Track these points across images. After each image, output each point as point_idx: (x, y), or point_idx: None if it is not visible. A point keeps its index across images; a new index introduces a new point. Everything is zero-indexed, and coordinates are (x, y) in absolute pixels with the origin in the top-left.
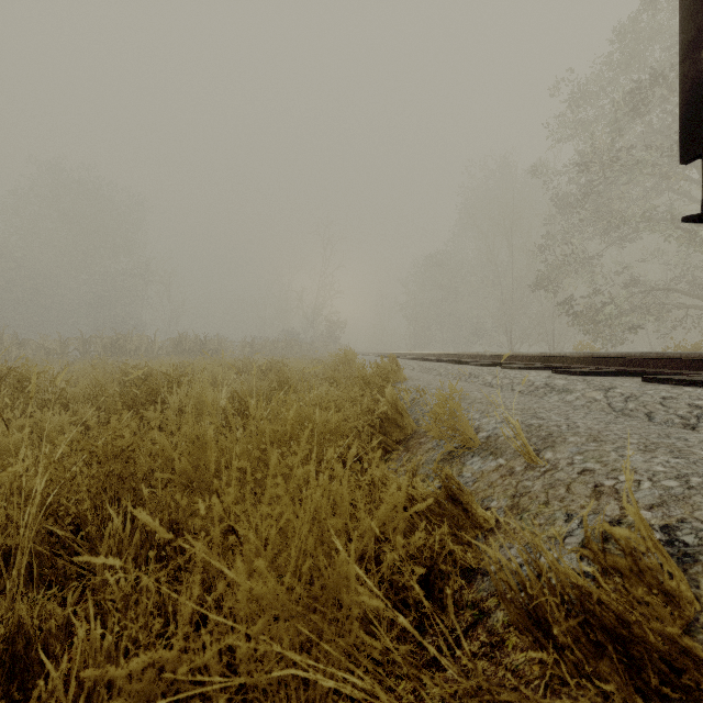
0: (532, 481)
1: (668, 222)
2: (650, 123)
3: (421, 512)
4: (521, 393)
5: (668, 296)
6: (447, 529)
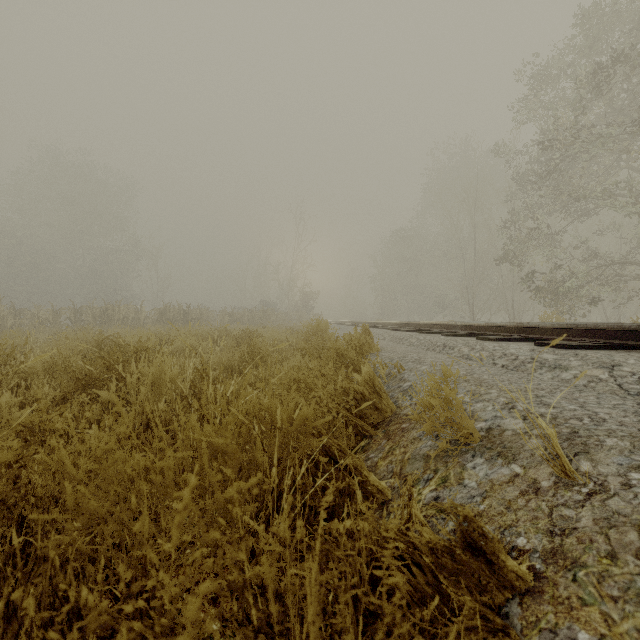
0: (573, 509)
1: (628, 196)
2: (611, 101)
3: (426, 567)
4: (505, 368)
5: (624, 267)
6: (472, 607)
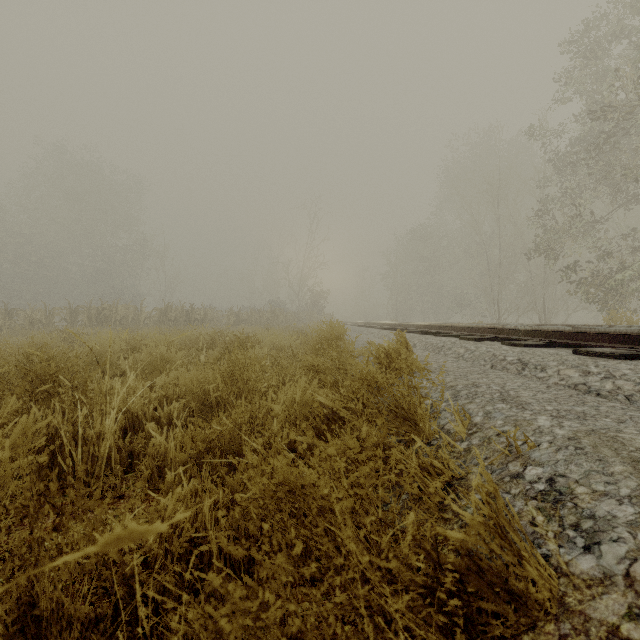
0: None
1: None
2: None
3: None
4: None
5: None
6: None
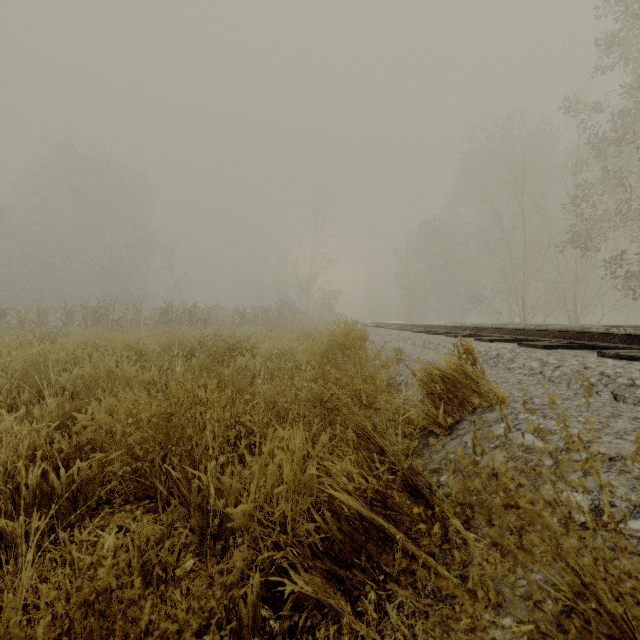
0: None
1: None
2: None
3: None
4: None
5: None
6: None
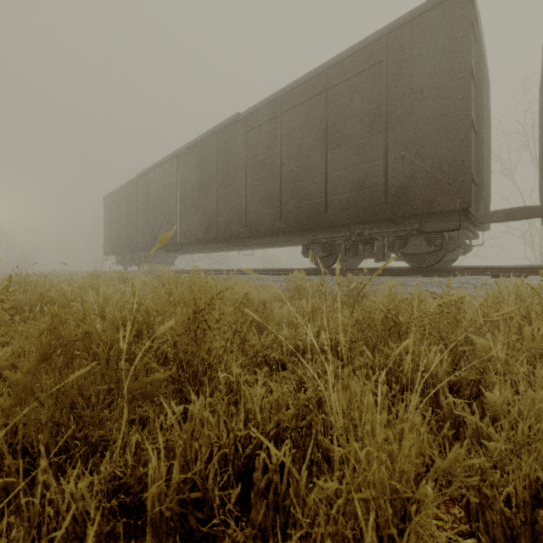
0: None
1: None
2: None
3: None
4: None
5: None
6: None
